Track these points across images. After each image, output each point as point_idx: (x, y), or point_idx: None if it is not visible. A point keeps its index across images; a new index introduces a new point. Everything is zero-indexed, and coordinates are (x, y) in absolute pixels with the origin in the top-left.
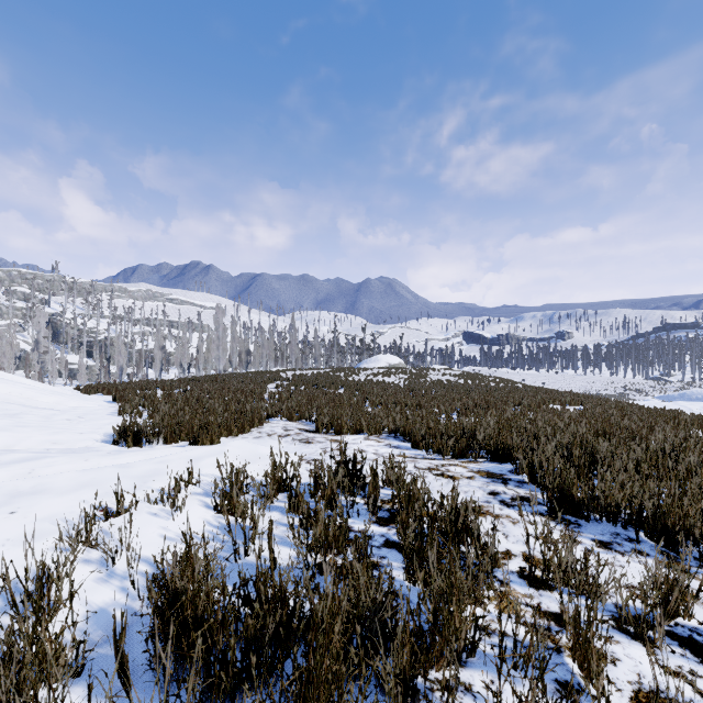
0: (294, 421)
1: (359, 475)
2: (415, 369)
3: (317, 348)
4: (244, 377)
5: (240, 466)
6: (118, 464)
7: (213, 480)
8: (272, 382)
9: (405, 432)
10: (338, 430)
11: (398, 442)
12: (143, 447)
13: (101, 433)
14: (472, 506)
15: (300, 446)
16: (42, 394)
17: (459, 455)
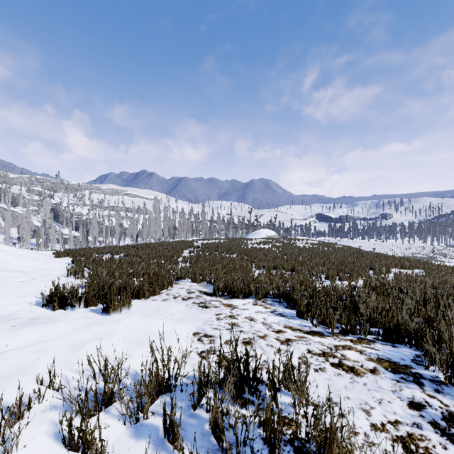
0: (197, 282)
1: (252, 376)
2: (286, 239)
3: (219, 225)
4: (168, 245)
5: (124, 352)
6: (8, 344)
7: (85, 379)
8: (187, 249)
9: (288, 298)
10: (231, 294)
11: (282, 308)
12: (66, 310)
13: (39, 295)
14: (401, 437)
15: (198, 311)
16: (16, 259)
17: (347, 331)
